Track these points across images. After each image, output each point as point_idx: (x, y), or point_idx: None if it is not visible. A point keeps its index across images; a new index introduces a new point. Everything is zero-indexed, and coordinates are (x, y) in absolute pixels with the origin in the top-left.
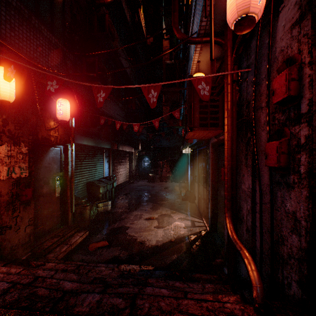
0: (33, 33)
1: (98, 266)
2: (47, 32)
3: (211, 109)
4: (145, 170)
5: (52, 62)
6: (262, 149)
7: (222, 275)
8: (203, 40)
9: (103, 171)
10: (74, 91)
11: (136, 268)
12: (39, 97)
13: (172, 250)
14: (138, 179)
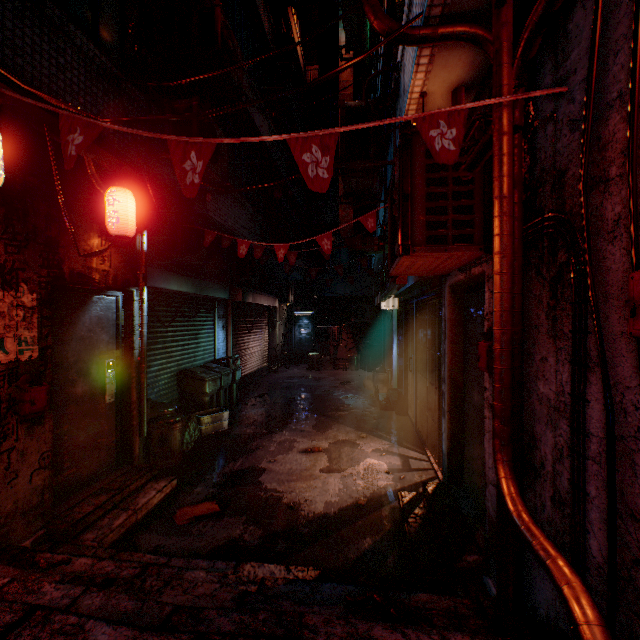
0: (49, 38)
1: (189, 568)
2: (83, 38)
3: (454, 203)
4: (302, 344)
5: (95, 106)
6: (610, 292)
7: (485, 600)
8: (439, 33)
9: (214, 346)
10: (144, 172)
11: (277, 572)
12: (65, 183)
13: (361, 527)
14: (288, 365)
